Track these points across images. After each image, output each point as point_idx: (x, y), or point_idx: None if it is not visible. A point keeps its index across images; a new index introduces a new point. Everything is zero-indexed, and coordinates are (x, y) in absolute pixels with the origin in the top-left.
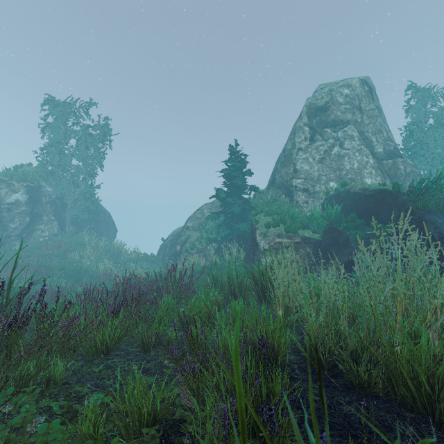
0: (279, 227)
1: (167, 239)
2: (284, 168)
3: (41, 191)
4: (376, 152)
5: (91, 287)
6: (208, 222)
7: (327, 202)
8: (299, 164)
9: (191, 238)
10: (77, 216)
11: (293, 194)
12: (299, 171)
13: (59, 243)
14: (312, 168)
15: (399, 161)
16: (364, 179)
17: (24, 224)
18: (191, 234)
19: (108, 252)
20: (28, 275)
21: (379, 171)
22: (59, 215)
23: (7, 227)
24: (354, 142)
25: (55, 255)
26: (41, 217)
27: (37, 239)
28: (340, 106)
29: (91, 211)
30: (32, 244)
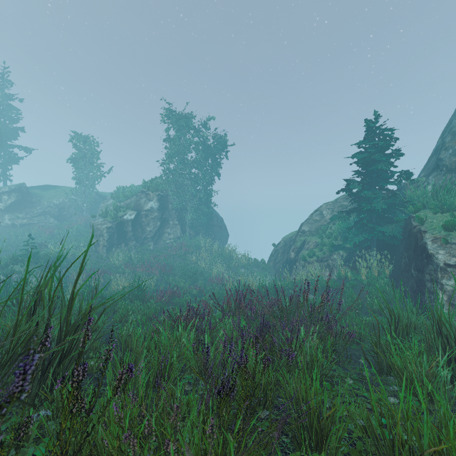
0: None
1: (278, 245)
2: None
3: (168, 198)
4: None
5: (204, 290)
6: (329, 225)
7: None
8: None
9: (308, 245)
10: (195, 221)
11: None
12: None
13: (181, 245)
14: None
15: None
16: None
17: (156, 228)
18: (308, 240)
19: (220, 255)
20: (156, 272)
21: None
22: (181, 220)
23: (145, 230)
24: None
25: (177, 256)
26: (168, 222)
27: (165, 241)
28: None
29: (206, 215)
30: (161, 245)
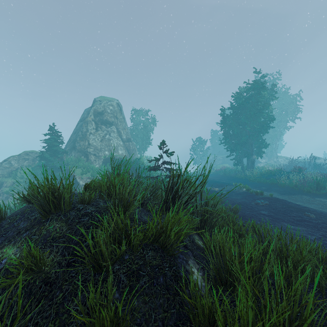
0: (87, 174)
1: None
2: (82, 141)
3: None
4: (123, 138)
5: None
6: (18, 170)
7: (105, 161)
8: (91, 141)
9: (6, 184)
10: None
11: (88, 156)
12: (91, 144)
13: None
14: (97, 144)
15: (131, 143)
16: (119, 151)
17: None
18: (5, 181)
19: None
20: None
21: (124, 148)
22: None
23: None
24: (115, 134)
25: None
26: None
27: None
28: (109, 114)
29: None
30: None
